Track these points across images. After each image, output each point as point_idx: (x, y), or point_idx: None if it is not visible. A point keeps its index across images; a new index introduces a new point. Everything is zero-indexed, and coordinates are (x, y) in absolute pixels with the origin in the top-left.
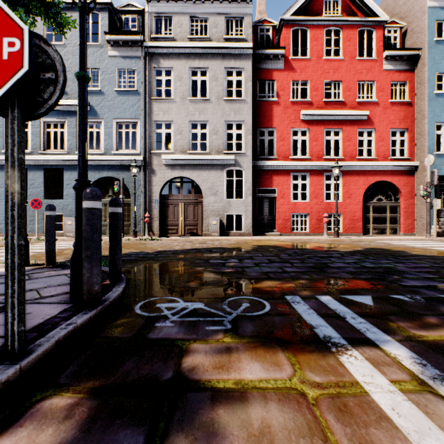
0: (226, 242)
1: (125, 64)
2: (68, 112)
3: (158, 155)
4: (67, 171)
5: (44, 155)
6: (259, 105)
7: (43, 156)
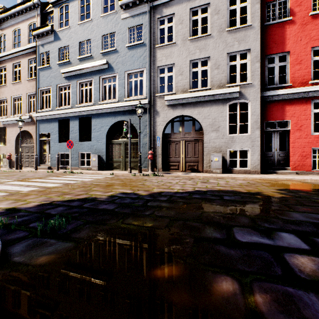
0: (233, 181)
1: (134, 22)
2: (94, 72)
3: (161, 97)
4: (93, 119)
5: (78, 108)
6: (267, 29)
7: (78, 108)
